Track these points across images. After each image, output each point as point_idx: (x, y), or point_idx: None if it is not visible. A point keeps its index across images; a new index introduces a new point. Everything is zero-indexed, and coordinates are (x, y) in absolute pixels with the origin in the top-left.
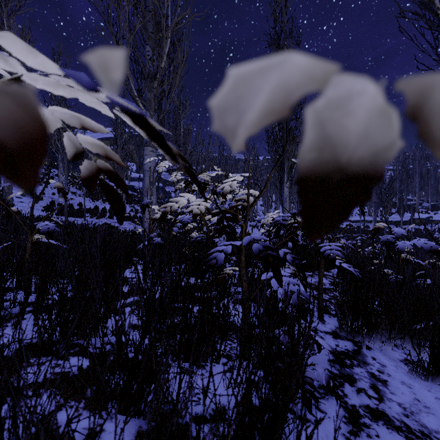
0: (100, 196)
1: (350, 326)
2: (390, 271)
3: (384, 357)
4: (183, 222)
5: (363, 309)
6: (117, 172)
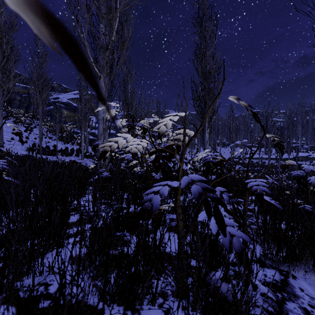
0: (70, 140)
1: (275, 255)
2: (298, 200)
3: (310, 287)
4: (127, 159)
5: (289, 241)
6: (81, 122)
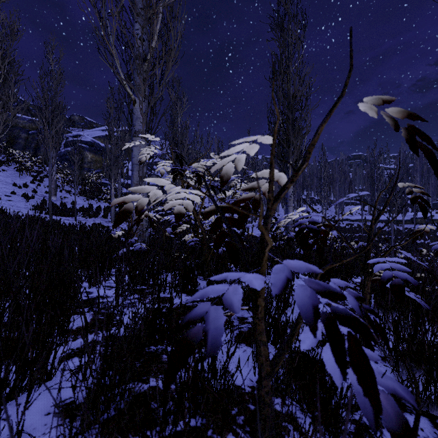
0: (96, 195)
1: (421, 390)
2: None
3: None
4: (172, 223)
5: None
6: (111, 169)
